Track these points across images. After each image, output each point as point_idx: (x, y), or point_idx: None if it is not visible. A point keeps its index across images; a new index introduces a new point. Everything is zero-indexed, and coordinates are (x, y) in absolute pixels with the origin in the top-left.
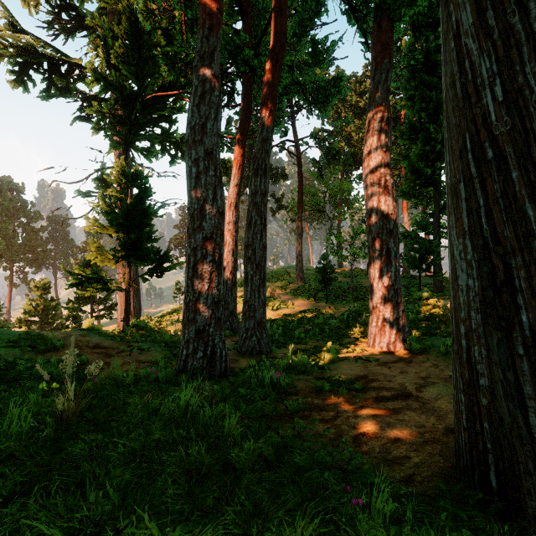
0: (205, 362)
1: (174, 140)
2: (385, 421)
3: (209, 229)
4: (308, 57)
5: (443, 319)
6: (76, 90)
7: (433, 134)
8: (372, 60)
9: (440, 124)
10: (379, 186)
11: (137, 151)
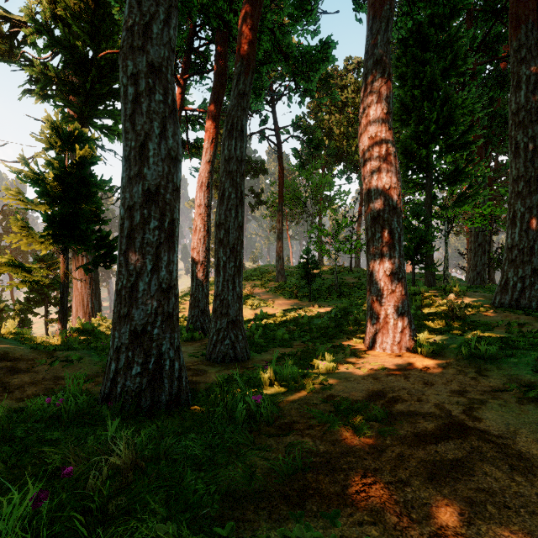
0: (145, 381)
1: None
2: (461, 496)
3: (154, 178)
4: (293, 9)
5: (449, 314)
6: (23, 57)
7: (427, 113)
8: (369, 8)
9: (434, 103)
10: (380, 154)
11: (96, 128)
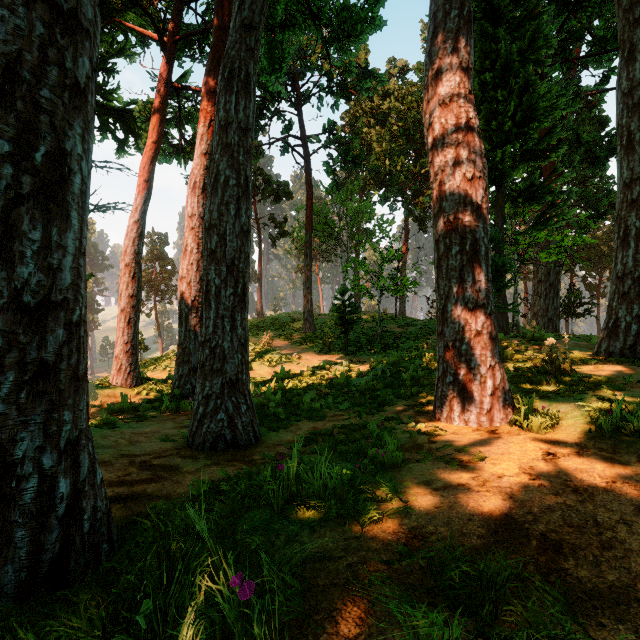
0: None
1: (115, 105)
2: None
3: (1, 38)
4: None
5: (548, 368)
6: None
7: (501, 105)
8: None
9: (509, 92)
10: (458, 128)
11: None
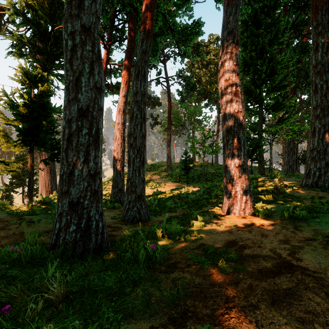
0: (78, 235)
1: None
2: (295, 317)
3: (85, 101)
4: (177, 0)
5: (274, 191)
6: (8, 31)
7: (260, 67)
8: None
9: (264, 60)
10: (232, 90)
11: (53, 75)
